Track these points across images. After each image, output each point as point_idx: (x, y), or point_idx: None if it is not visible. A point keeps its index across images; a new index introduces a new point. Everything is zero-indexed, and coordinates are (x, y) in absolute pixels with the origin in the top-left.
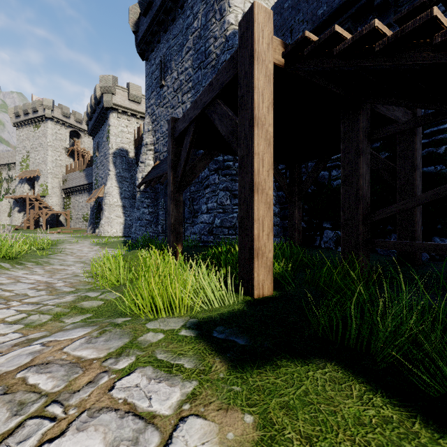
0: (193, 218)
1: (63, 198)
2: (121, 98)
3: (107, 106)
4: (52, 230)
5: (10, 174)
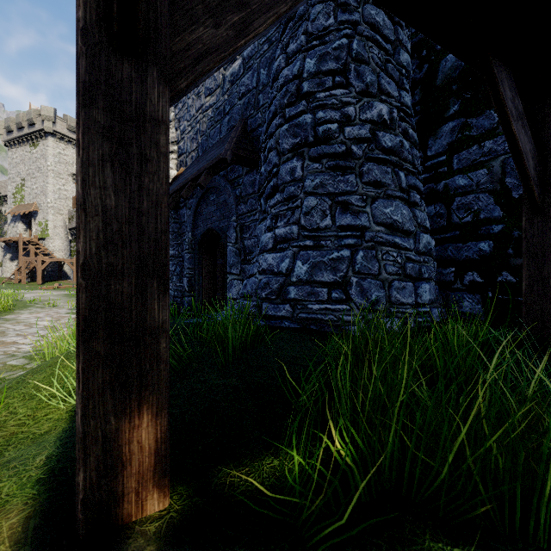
0: (243, 265)
1: (70, 242)
2: None
3: None
4: (51, 285)
5: (3, 210)
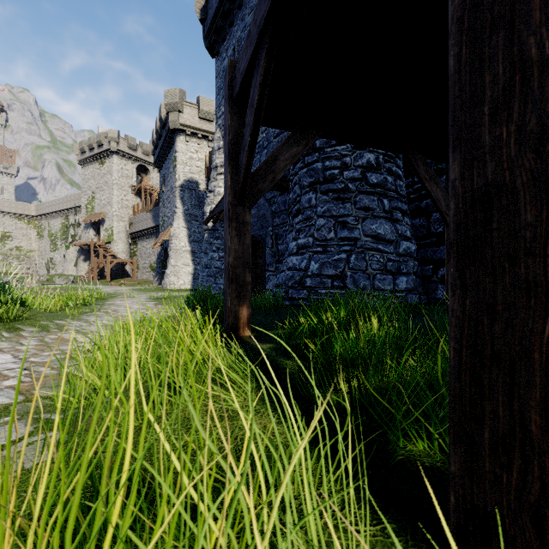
0: (277, 264)
1: (130, 245)
2: (190, 117)
3: (173, 128)
4: (117, 282)
5: (77, 218)
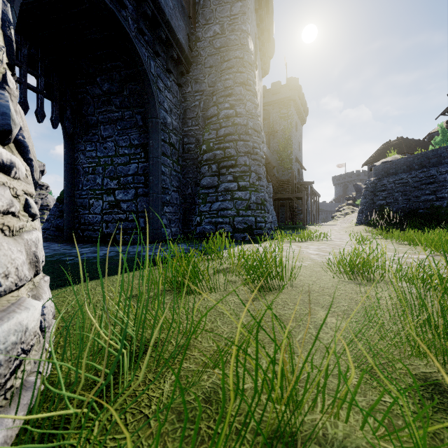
0: None
1: None
2: None
3: None
4: None
5: None
